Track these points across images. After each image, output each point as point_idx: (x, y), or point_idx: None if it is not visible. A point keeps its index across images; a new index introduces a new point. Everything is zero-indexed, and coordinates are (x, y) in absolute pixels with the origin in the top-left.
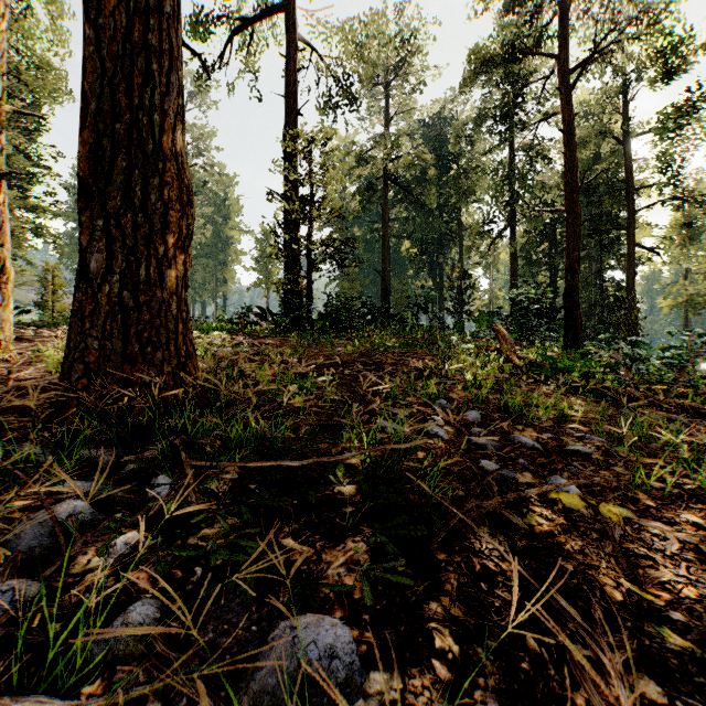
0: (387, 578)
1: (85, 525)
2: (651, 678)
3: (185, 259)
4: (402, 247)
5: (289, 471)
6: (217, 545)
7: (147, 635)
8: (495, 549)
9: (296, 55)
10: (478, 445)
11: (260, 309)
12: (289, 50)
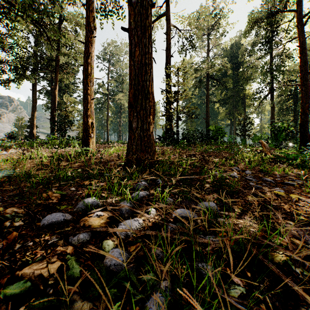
0: (222, 200)
1: (148, 186)
2: (291, 221)
3: (153, 122)
4: (215, 106)
5: (191, 180)
6: (179, 192)
7: (173, 202)
8: (252, 199)
9: (170, 33)
10: (249, 179)
11: (159, 136)
12: (167, 31)
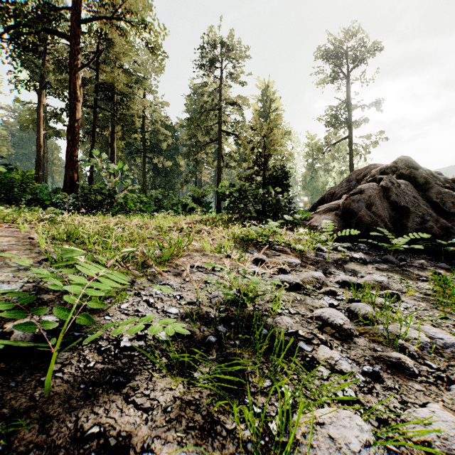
0: None
1: None
2: None
3: None
4: None
5: None
6: None
7: None
8: None
9: None
10: None
11: None
12: None
